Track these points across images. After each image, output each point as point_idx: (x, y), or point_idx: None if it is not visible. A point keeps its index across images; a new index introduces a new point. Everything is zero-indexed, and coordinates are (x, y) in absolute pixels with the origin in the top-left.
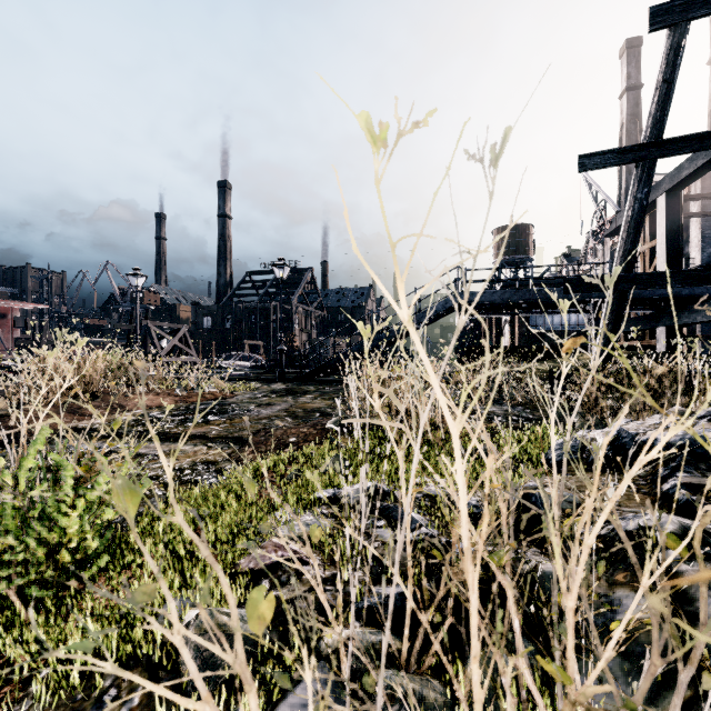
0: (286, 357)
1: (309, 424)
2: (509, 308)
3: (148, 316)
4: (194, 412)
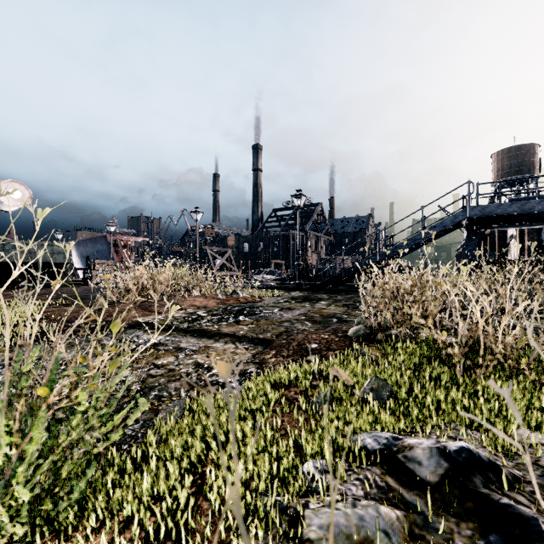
0: (301, 272)
1: (329, 330)
2: (526, 220)
3: (206, 243)
4: (229, 313)
